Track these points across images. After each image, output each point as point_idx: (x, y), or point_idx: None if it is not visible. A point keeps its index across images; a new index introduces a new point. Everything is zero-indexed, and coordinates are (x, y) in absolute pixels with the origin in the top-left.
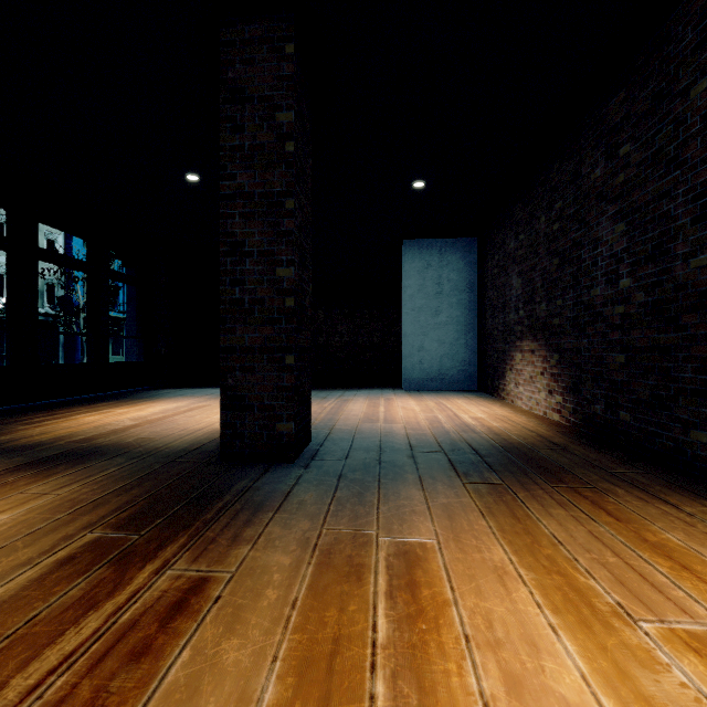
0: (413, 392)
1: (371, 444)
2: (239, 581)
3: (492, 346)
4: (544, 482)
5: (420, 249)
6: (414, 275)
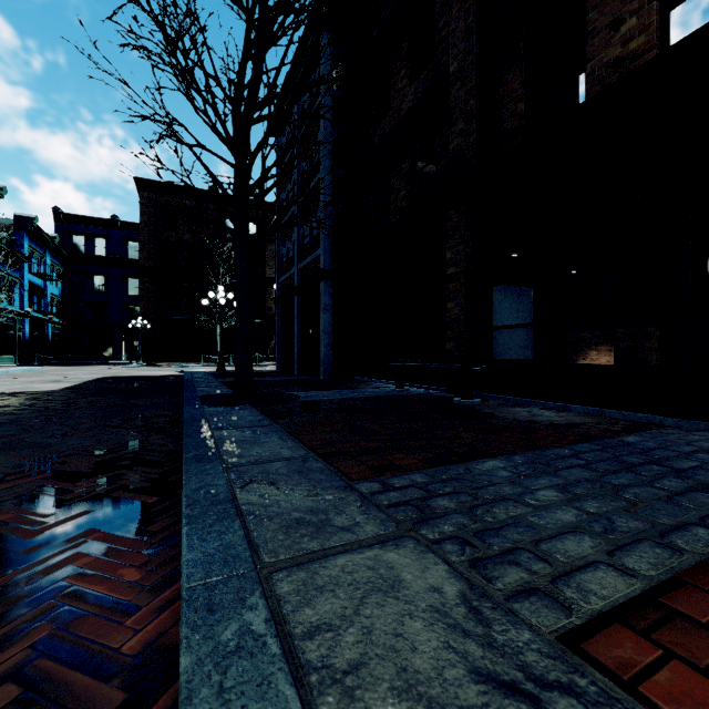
0: None
1: None
2: None
3: None
4: None
5: (510, 291)
6: (508, 306)
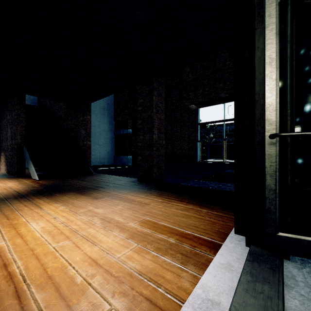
0: None
1: None
2: None
3: None
4: None
5: None
6: None
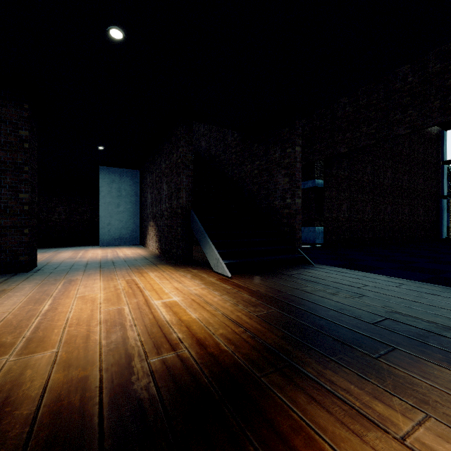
0: (104, 247)
1: (69, 265)
2: (15, 289)
3: (144, 223)
4: (128, 266)
5: (109, 172)
6: (105, 185)
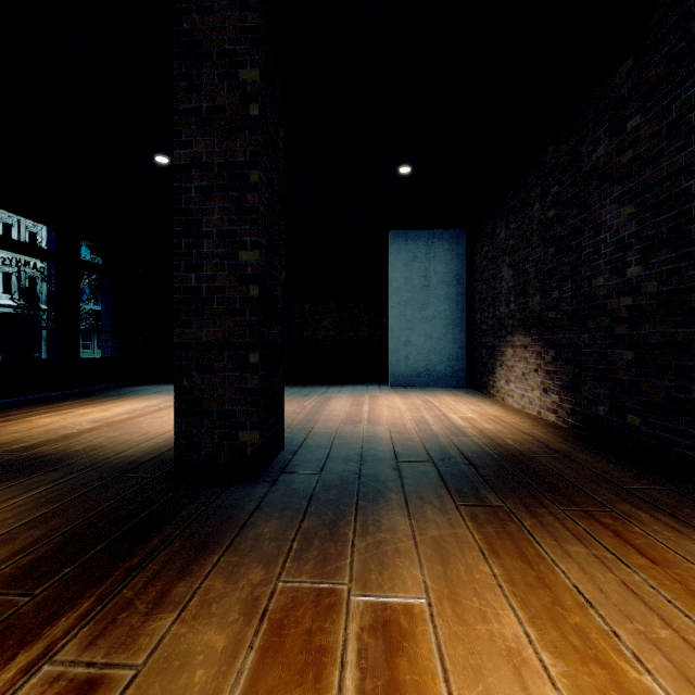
0: (399, 389)
1: (351, 452)
2: (142, 686)
3: (480, 341)
4: (551, 503)
5: (406, 240)
6: (401, 267)
